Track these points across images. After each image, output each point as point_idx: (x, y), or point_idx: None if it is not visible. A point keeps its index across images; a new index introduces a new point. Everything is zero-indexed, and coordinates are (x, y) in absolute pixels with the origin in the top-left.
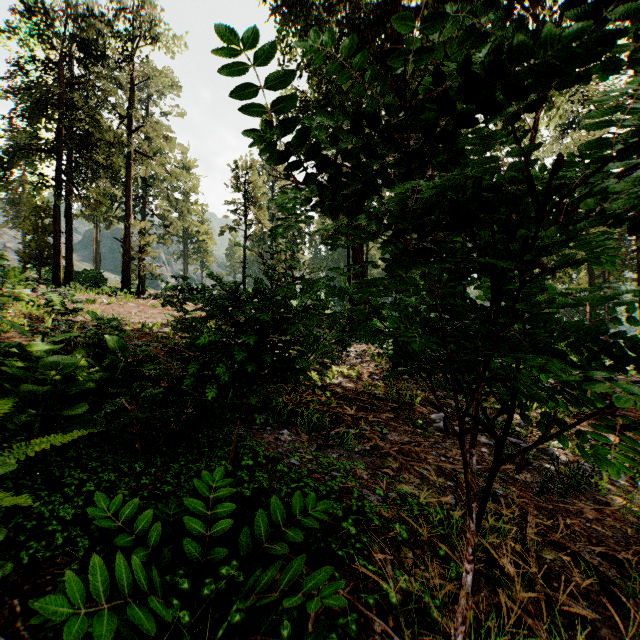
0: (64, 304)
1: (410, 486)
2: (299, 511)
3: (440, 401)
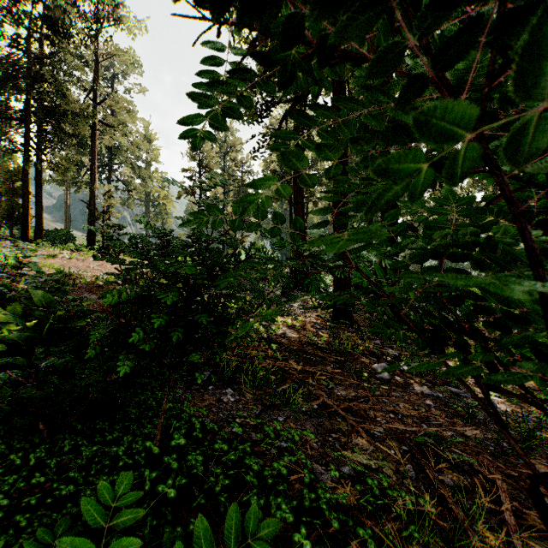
0: (17, 258)
1: (364, 455)
2: (234, 539)
3: (379, 350)
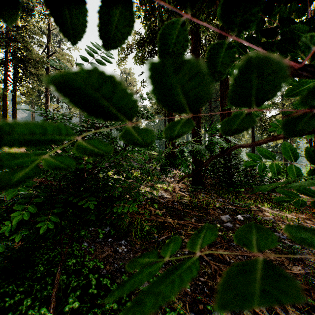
0: None
1: None
2: None
3: (223, 205)
